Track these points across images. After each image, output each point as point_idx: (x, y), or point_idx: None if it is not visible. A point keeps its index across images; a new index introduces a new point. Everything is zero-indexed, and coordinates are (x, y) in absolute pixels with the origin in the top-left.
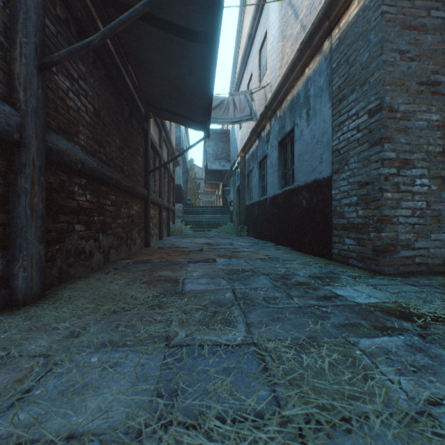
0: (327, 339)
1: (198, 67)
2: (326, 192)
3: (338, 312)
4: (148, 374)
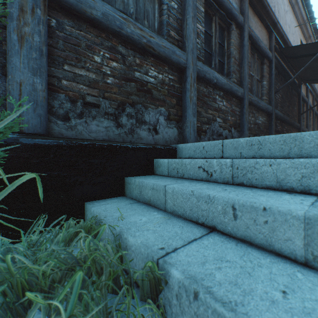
0: None
1: None
2: None
3: None
4: None
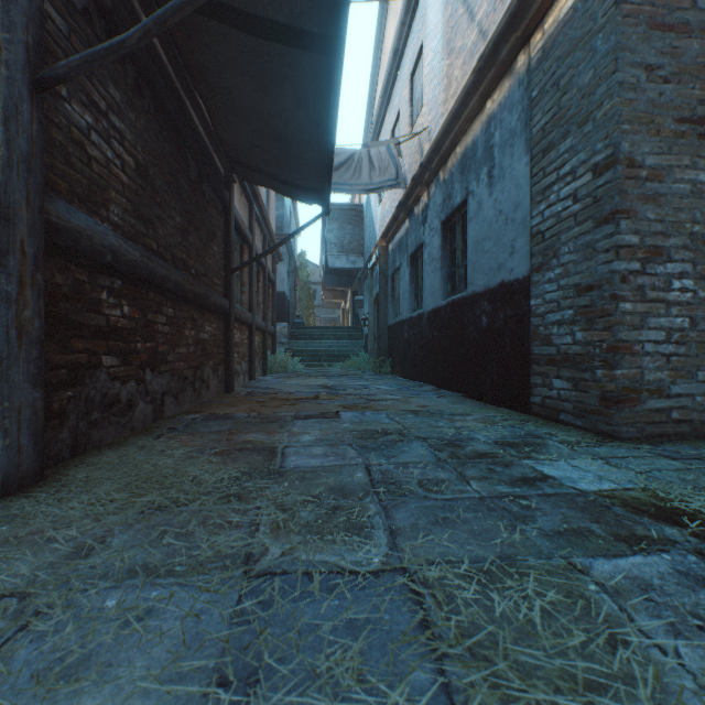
0: (535, 561)
1: (310, 95)
2: (521, 302)
3: (549, 508)
4: (206, 634)
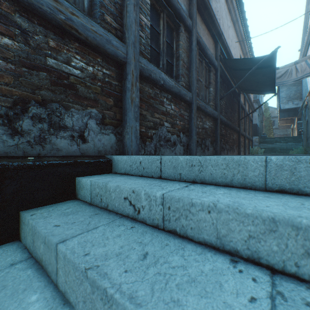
0: None
1: (266, 74)
2: None
3: None
4: None
